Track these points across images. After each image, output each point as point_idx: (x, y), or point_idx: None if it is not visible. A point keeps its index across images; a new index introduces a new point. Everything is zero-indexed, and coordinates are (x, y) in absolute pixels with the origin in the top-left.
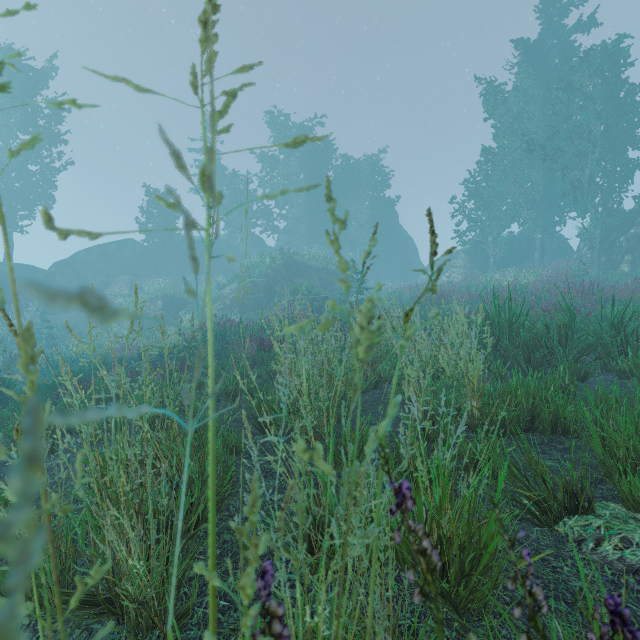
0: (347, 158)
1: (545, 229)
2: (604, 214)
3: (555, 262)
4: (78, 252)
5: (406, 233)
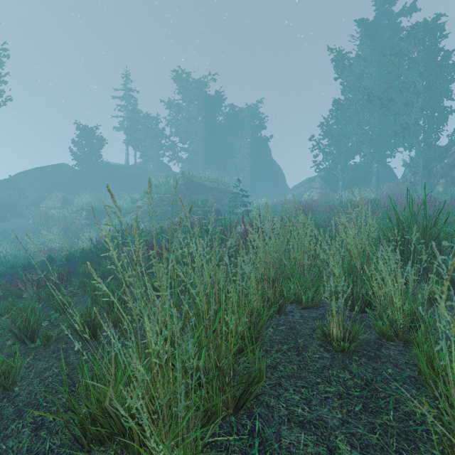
0: (233, 106)
1: (380, 160)
2: (425, 148)
3: (386, 185)
4: (19, 173)
5: (276, 163)
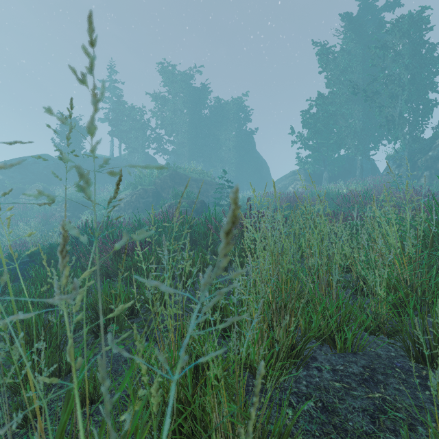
0: (219, 99)
1: (364, 153)
2: (410, 141)
3: (370, 177)
4: None
5: (261, 157)
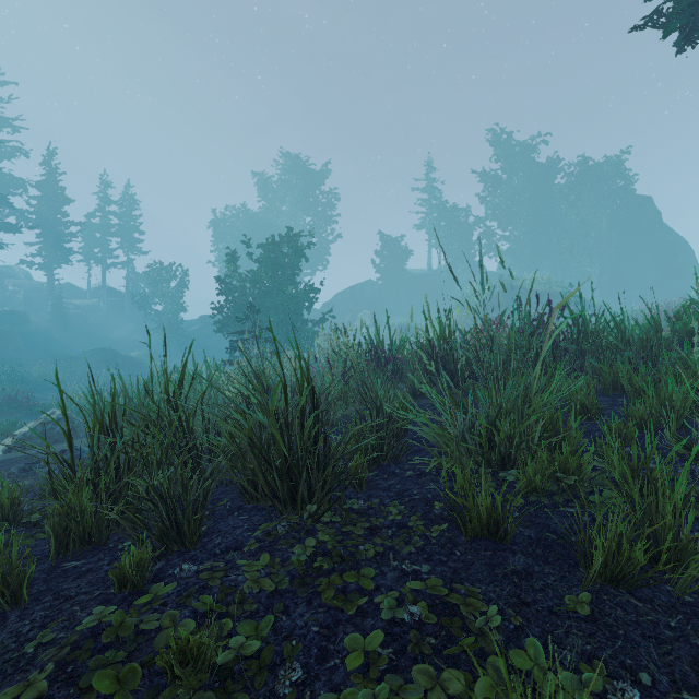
0: (582, 163)
1: None
2: None
3: None
4: (336, 294)
5: (674, 234)
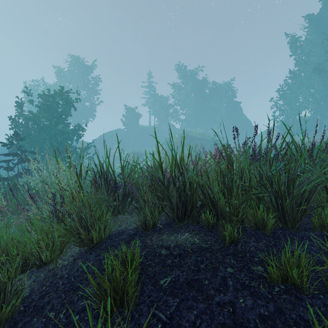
0: (215, 84)
1: (322, 113)
2: None
3: None
4: (101, 135)
5: (246, 118)
